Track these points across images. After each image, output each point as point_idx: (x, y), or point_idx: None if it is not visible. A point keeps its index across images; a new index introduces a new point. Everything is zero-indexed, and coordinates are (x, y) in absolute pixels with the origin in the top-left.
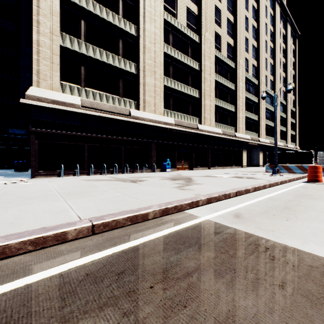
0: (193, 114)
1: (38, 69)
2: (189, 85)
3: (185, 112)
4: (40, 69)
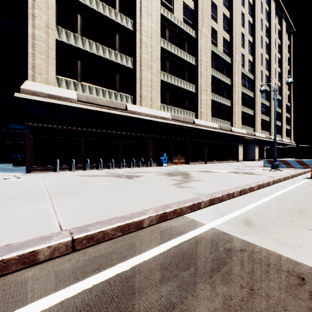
0: (189, 108)
1: (34, 63)
2: (186, 80)
3: (181, 107)
4: (36, 63)
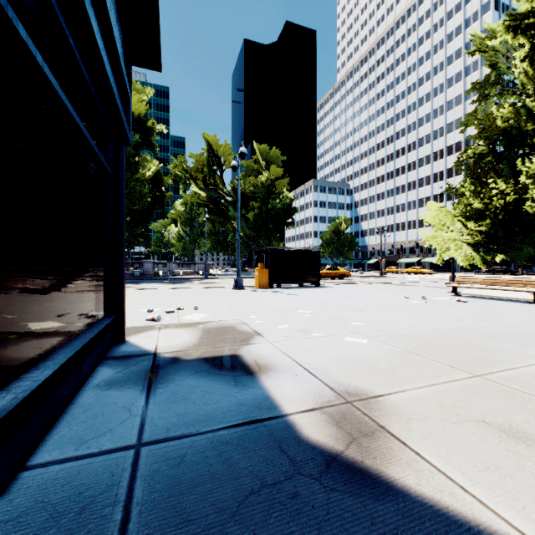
0: None
1: None
2: None
3: None
4: None
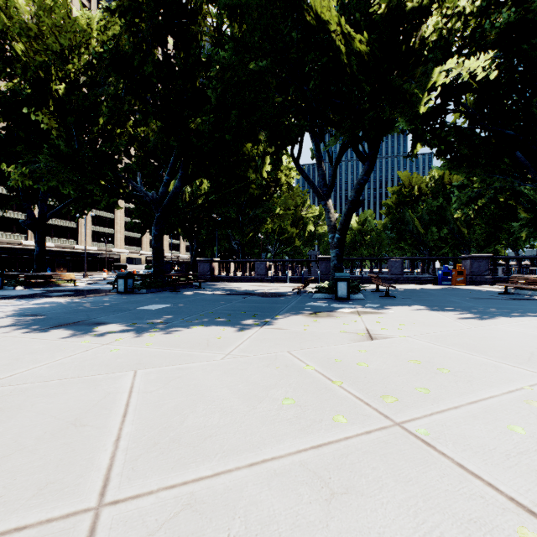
0: (72, 238)
1: None
2: (68, 220)
3: (64, 237)
4: None
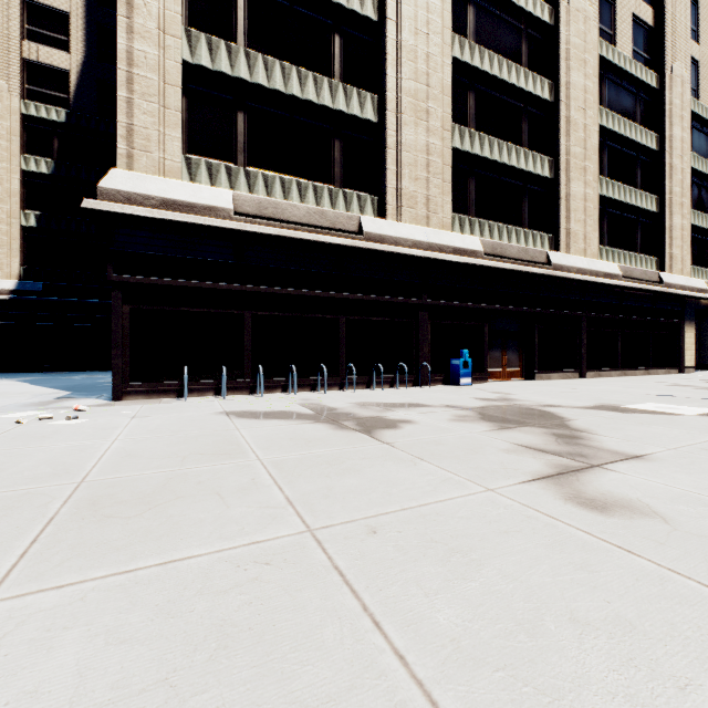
0: (533, 224)
1: (130, 123)
2: (523, 146)
3: (510, 220)
4: (135, 123)
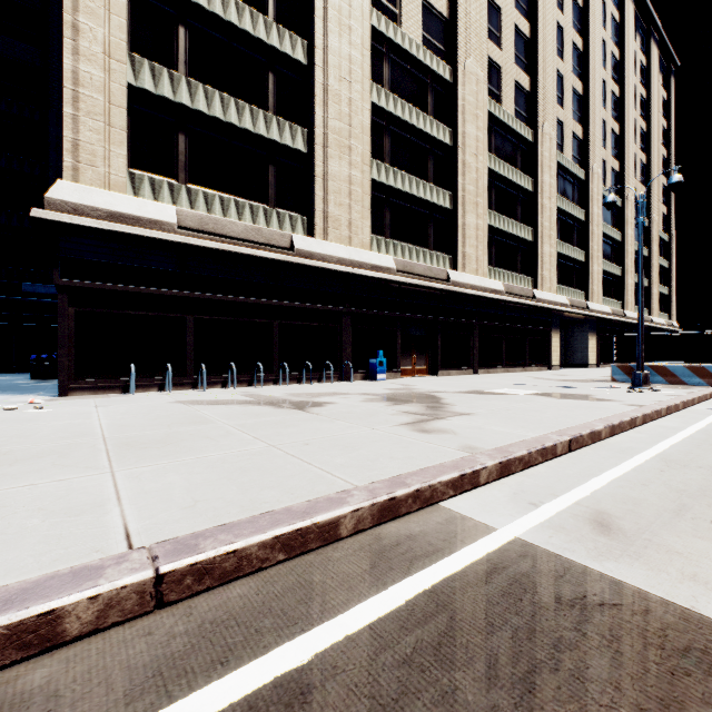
0: (437, 246)
1: (76, 138)
2: (429, 181)
3: (418, 243)
4: (81, 138)
